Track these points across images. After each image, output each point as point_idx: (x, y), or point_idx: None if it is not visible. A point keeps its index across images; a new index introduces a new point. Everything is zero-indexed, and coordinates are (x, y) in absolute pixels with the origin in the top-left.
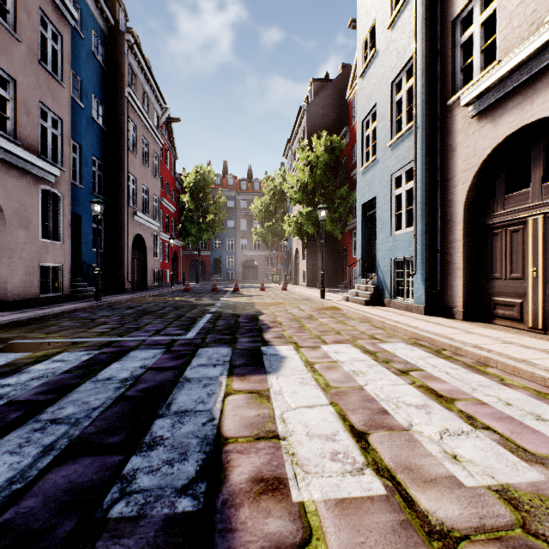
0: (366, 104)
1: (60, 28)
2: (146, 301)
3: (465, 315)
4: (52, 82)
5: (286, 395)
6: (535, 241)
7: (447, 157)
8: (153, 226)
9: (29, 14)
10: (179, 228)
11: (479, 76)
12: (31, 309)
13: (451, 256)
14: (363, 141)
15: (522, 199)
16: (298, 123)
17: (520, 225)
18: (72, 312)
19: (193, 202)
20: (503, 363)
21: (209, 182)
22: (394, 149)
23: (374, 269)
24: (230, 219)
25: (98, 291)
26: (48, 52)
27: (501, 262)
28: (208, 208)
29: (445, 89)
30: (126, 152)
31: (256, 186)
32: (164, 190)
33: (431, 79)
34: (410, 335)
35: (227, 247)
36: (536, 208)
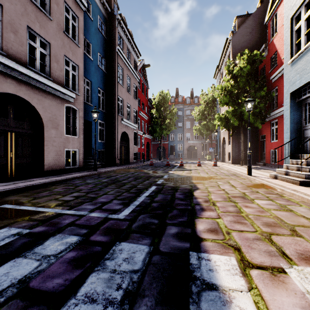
0: None
1: (77, 13)
2: (122, 172)
3: None
4: (72, 44)
5: None
6: None
7: None
8: (133, 127)
9: (58, 4)
10: (150, 128)
11: None
12: (55, 176)
13: None
14: (292, 35)
15: None
16: (224, 51)
17: None
18: (73, 179)
19: (158, 113)
20: None
21: (167, 100)
22: None
23: (304, 151)
24: (179, 122)
25: (95, 165)
26: (70, 27)
27: None
28: (166, 115)
29: None
30: (117, 84)
31: (196, 100)
32: (141, 106)
33: None
34: None
35: (178, 139)
36: None
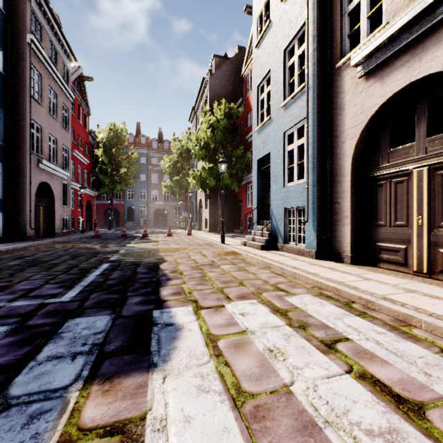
0: (261, 70)
1: None
2: (45, 249)
3: (353, 259)
4: None
5: (172, 430)
6: (420, 191)
7: (335, 115)
8: (62, 175)
9: None
10: (93, 179)
11: (368, 39)
12: None
13: (340, 205)
14: (258, 104)
15: (407, 152)
16: (201, 92)
17: (404, 176)
18: None
19: (107, 156)
20: (430, 323)
21: (122, 139)
22: (287, 109)
23: (267, 217)
24: (142, 173)
25: None
26: None
27: (386, 211)
28: (121, 162)
29: (334, 54)
30: (29, 99)
31: (166, 146)
32: (76, 142)
33: (321, 44)
34: (312, 284)
35: (140, 197)
36: (421, 160)
